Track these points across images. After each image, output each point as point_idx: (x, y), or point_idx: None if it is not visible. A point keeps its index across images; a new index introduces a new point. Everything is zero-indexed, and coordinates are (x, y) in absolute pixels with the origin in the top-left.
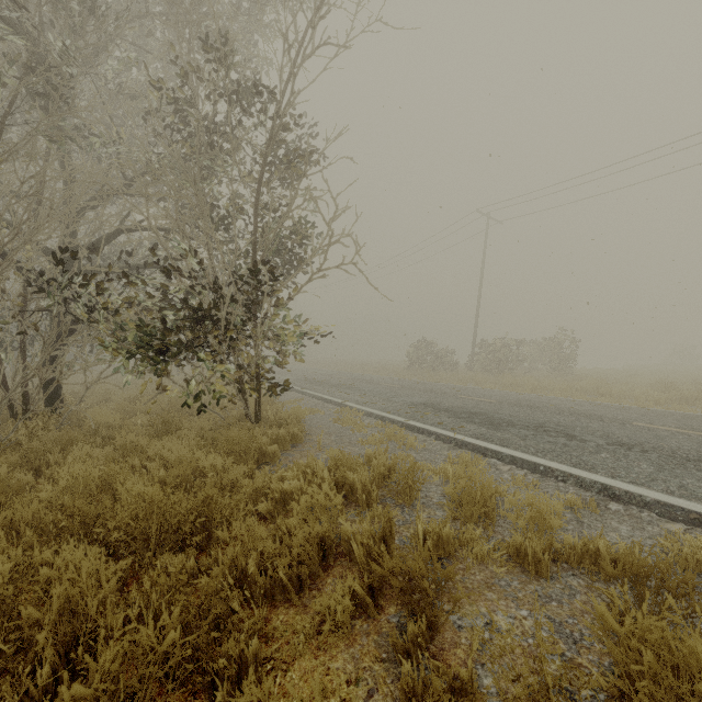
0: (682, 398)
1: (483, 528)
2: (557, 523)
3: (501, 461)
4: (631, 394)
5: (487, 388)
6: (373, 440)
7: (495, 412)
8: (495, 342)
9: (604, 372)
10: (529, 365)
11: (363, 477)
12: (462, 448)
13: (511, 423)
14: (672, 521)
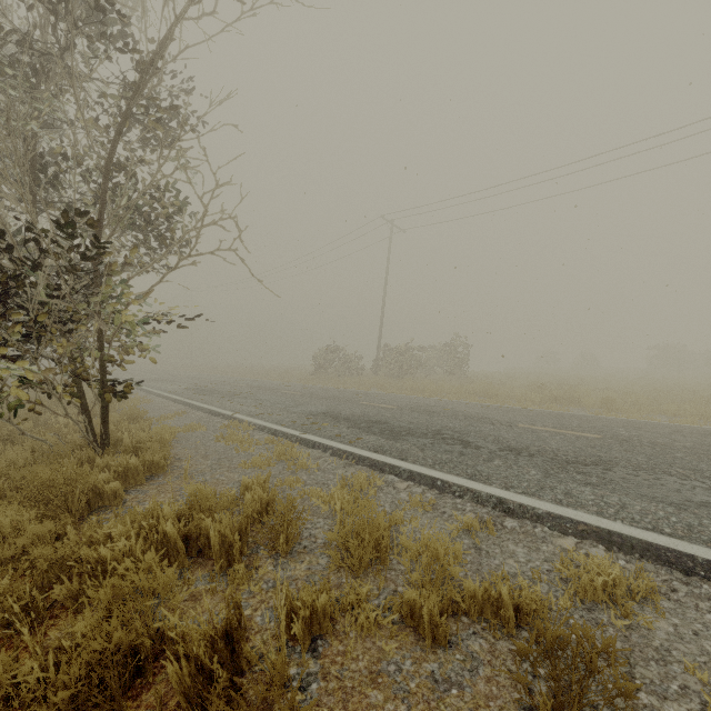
0: (552, 398)
1: (373, 575)
2: (457, 571)
3: (399, 477)
4: (513, 395)
5: (390, 393)
6: (258, 462)
7: (395, 420)
8: (398, 347)
9: (491, 375)
10: (428, 369)
11: (223, 526)
12: (359, 464)
13: (411, 432)
14: (563, 535)
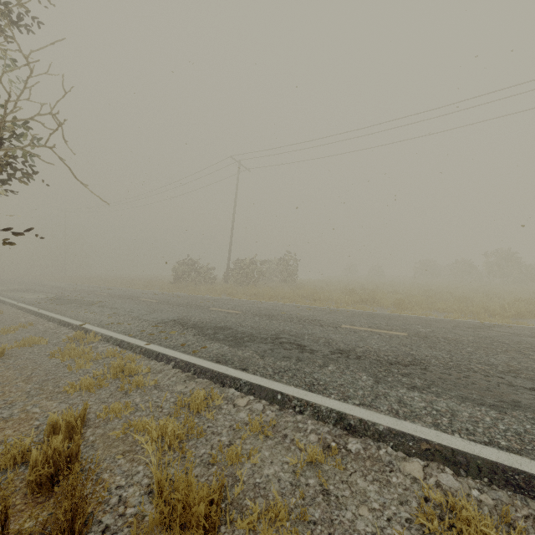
0: (360, 300)
1: None
2: None
3: (240, 391)
4: (331, 298)
5: (237, 299)
6: (87, 383)
7: (239, 325)
8: (244, 261)
9: (313, 282)
10: (267, 278)
11: None
12: (200, 376)
13: (252, 337)
14: (408, 456)
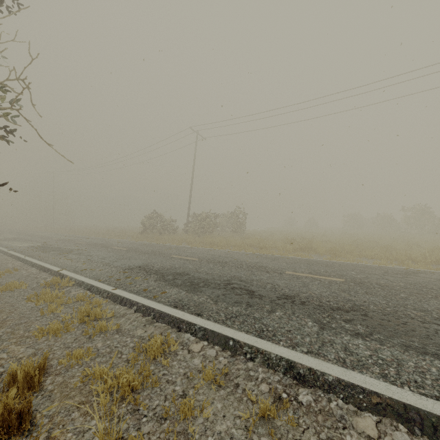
0: (299, 248)
1: None
2: None
3: (194, 336)
4: (274, 246)
5: (194, 247)
6: (55, 328)
7: (195, 271)
8: (201, 215)
9: (259, 232)
10: (221, 229)
11: None
12: (159, 321)
13: (207, 283)
14: (359, 410)
